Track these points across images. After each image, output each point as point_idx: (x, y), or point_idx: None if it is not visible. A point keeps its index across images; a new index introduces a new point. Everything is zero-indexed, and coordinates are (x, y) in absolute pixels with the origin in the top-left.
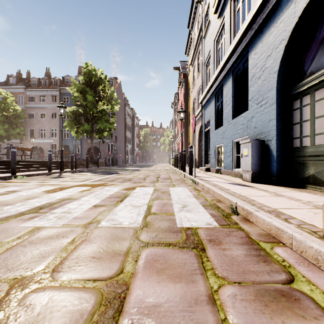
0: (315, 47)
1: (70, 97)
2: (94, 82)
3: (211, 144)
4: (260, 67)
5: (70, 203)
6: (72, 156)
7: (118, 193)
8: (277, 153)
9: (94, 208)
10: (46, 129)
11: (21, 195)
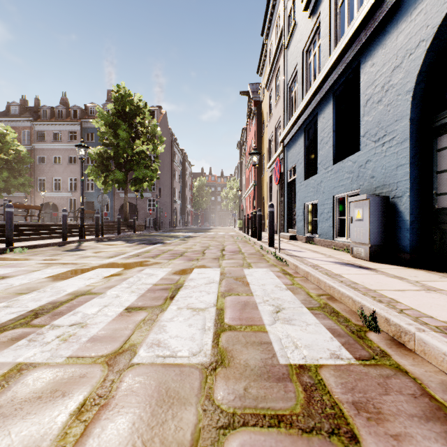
0: None
1: (95, 134)
2: (129, 112)
3: (299, 200)
4: (382, 85)
5: (87, 303)
6: (97, 218)
7: (166, 281)
8: (411, 216)
9: (127, 315)
10: (61, 179)
11: (11, 285)
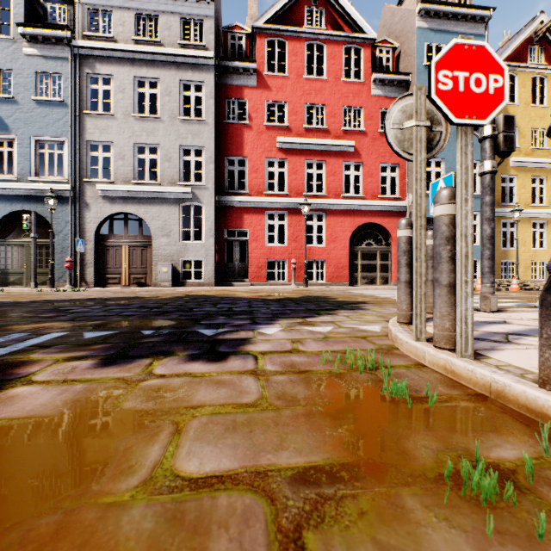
0: (14, 227)
1: None
2: None
3: None
4: None
5: None
6: None
7: None
8: None
9: None
10: None
11: None
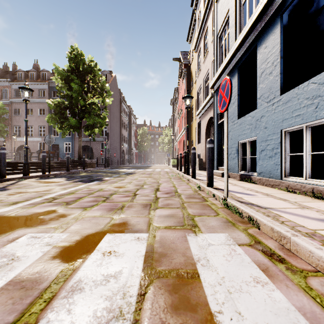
0: None
1: None
2: (82, 70)
3: (231, 139)
4: None
5: None
6: (43, 156)
7: None
8: None
9: None
10: (33, 127)
11: None
